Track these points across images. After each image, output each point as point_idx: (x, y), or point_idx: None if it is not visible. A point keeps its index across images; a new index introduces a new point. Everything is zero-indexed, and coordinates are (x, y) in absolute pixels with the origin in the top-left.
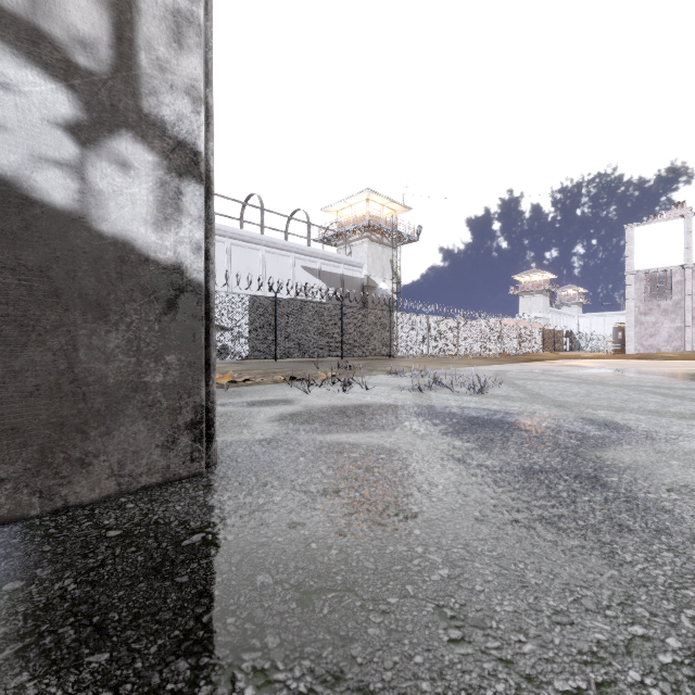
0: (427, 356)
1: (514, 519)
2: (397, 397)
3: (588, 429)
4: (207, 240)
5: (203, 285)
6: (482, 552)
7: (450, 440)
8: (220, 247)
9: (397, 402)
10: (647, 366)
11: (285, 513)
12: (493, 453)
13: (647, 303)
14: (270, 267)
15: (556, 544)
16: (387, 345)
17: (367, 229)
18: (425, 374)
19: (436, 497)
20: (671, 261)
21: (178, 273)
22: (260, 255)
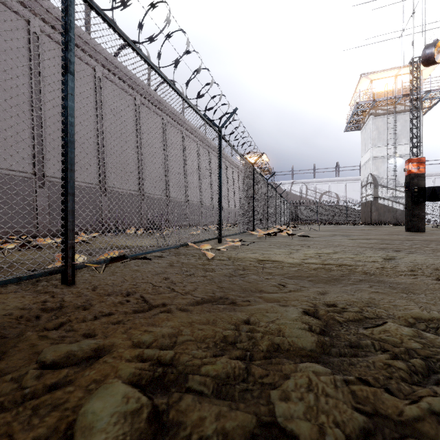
0: None
1: None
2: None
3: None
4: None
5: None
6: None
7: None
8: (429, 180)
9: None
10: None
11: None
12: None
13: None
14: None
15: None
16: None
17: None
18: None
19: None
20: None
21: None
22: None
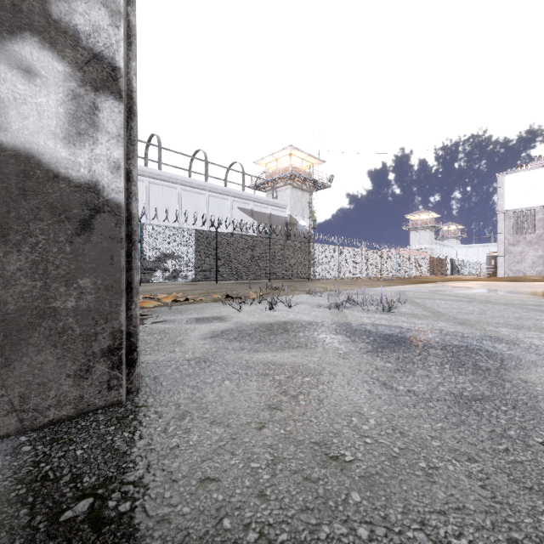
0: (338, 279)
1: (469, 474)
2: (317, 315)
3: (499, 348)
4: (129, 161)
5: (122, 205)
6: (447, 538)
7: (371, 360)
8: (173, 191)
9: (317, 319)
10: (520, 287)
11: (198, 461)
12: (417, 375)
13: (515, 236)
14: (213, 208)
15: (539, 523)
16: (305, 270)
17: (290, 178)
18: (338, 293)
19: (369, 437)
20: (535, 202)
21: (94, 192)
22: (204, 198)
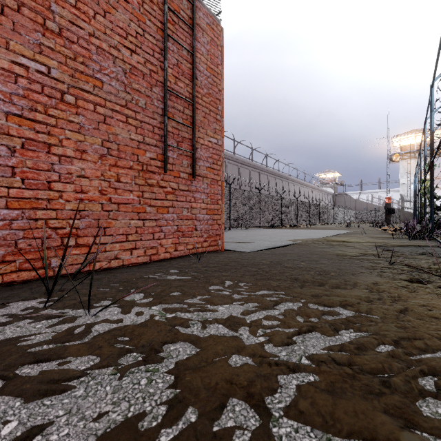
0: None
1: None
2: None
3: None
4: None
5: None
6: None
7: None
8: None
9: None
10: None
11: None
12: None
13: None
14: None
15: None
16: None
17: None
18: None
19: None
20: None
21: None
22: None
